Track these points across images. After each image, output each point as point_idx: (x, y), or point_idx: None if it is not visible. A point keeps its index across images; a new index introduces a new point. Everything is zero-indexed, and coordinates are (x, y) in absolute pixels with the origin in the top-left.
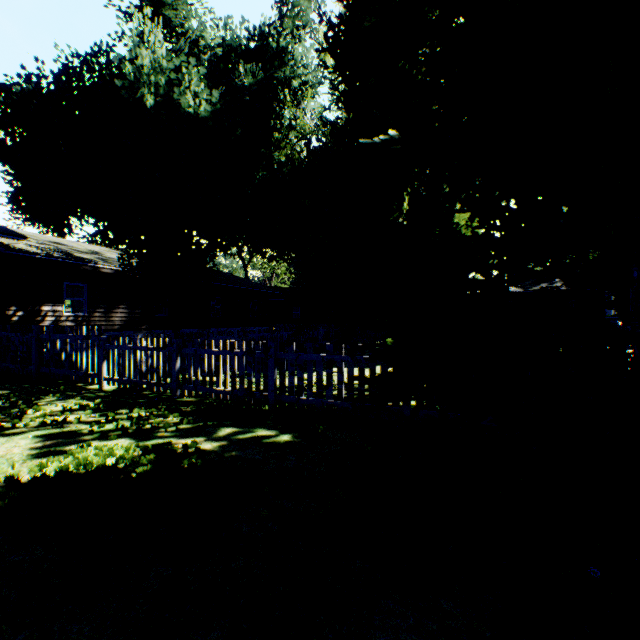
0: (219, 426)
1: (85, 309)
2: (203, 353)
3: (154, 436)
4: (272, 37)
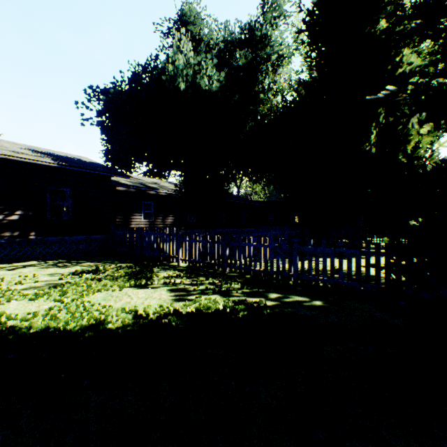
0: (267, 292)
1: (152, 217)
2: (244, 245)
3: (231, 295)
4: (257, 29)
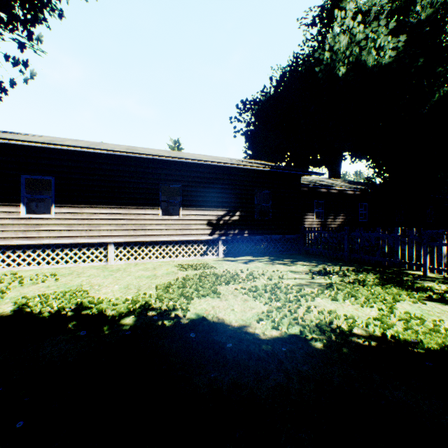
0: None
1: (323, 217)
2: None
3: None
4: None
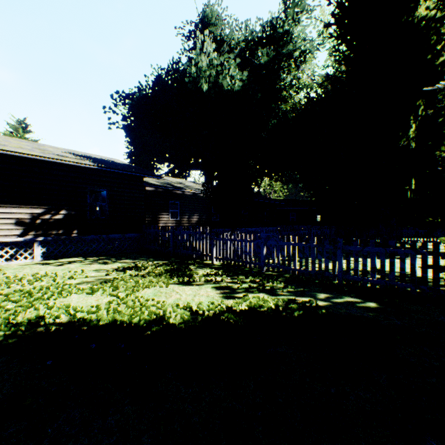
0: (313, 292)
1: (178, 216)
2: (283, 244)
3: (277, 294)
4: (279, 25)
